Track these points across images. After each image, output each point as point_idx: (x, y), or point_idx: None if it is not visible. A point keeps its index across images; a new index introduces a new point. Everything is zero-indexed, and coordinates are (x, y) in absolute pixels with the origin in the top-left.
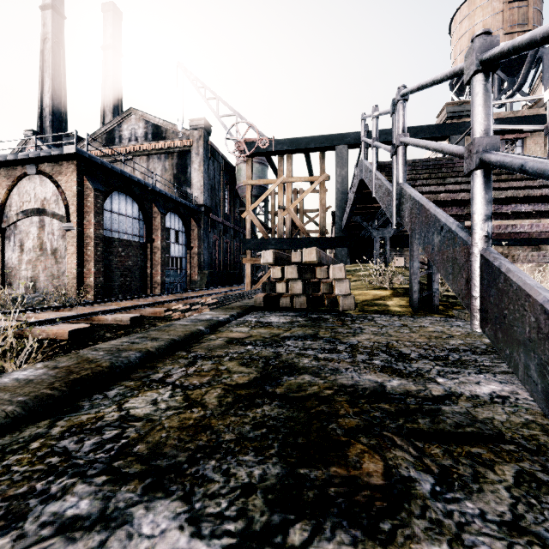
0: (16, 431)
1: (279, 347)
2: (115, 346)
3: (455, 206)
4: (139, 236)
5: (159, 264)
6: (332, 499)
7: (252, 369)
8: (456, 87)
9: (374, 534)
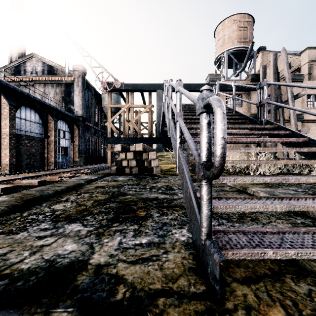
0: (7, 216)
1: (120, 188)
2: (39, 189)
3: (189, 129)
4: (39, 134)
5: (53, 151)
6: (127, 219)
7: (107, 195)
8: (217, 64)
9: (136, 223)
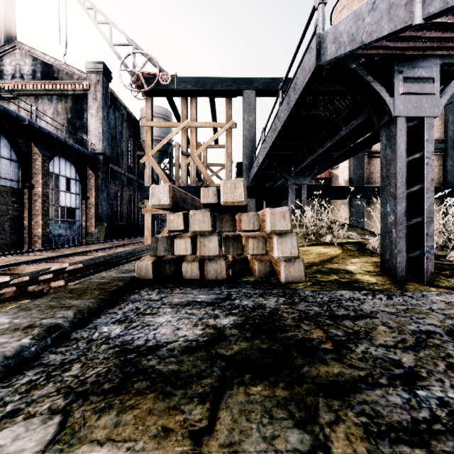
0: None
1: None
2: None
3: None
4: (11, 180)
5: (41, 214)
6: None
7: None
8: None
9: None
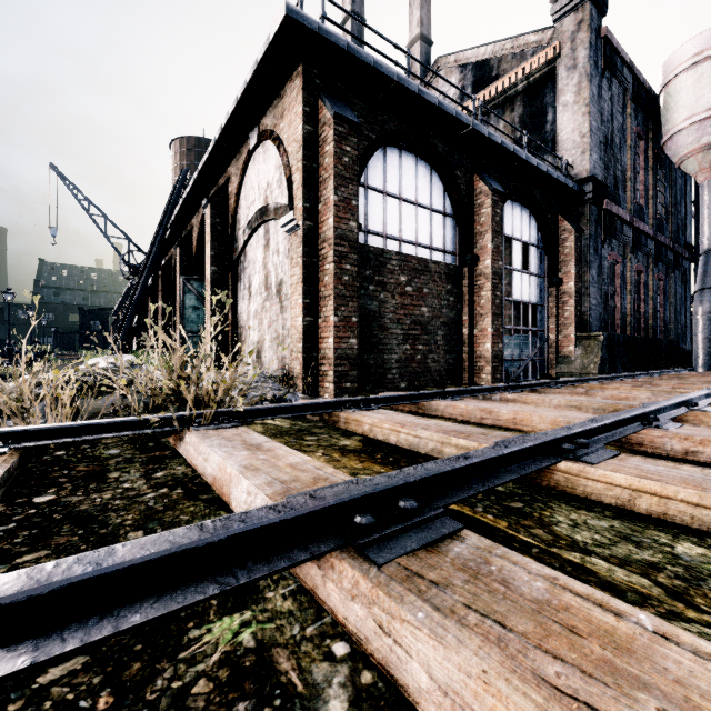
0: None
1: None
2: None
3: None
4: (444, 251)
5: (489, 313)
6: None
7: None
8: None
9: None
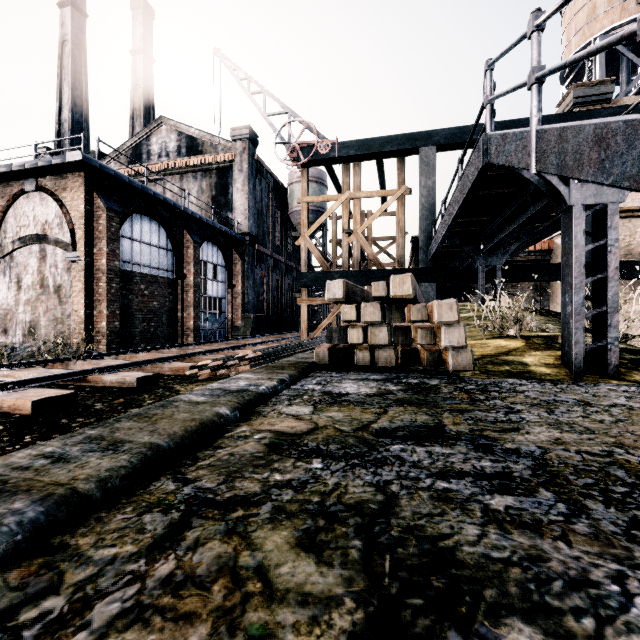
0: None
1: (381, 467)
2: (7, 471)
3: None
4: (167, 270)
5: (193, 306)
6: None
7: (335, 573)
8: (569, 79)
9: None
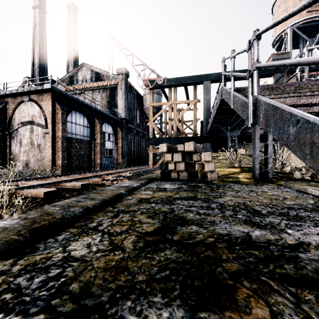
0: None
1: (172, 205)
2: (67, 203)
3: None
4: (87, 136)
5: (99, 153)
6: None
7: (156, 220)
8: (276, 46)
9: None
